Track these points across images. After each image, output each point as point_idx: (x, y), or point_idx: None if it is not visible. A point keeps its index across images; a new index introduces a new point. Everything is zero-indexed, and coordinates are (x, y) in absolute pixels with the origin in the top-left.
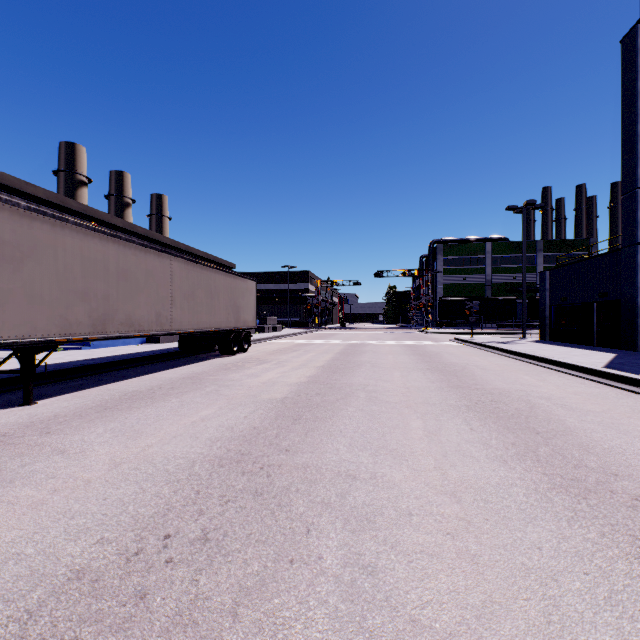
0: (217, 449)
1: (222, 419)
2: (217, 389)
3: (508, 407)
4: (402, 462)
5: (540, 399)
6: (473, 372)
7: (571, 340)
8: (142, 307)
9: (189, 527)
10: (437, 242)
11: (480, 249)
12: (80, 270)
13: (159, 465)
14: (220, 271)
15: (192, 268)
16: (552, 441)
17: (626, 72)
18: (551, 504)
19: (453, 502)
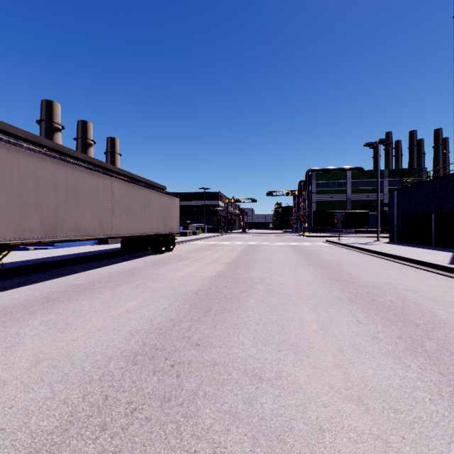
0: (134, 343)
1: (144, 311)
2: (145, 282)
3: (383, 299)
4: (303, 358)
5: (407, 291)
6: (346, 267)
7: (414, 242)
8: (87, 217)
9: (86, 450)
10: (311, 171)
11: (343, 176)
12: (33, 186)
13: (77, 362)
14: (151, 190)
15: (129, 187)
16: (433, 334)
17: None
18: None
19: (362, 411)
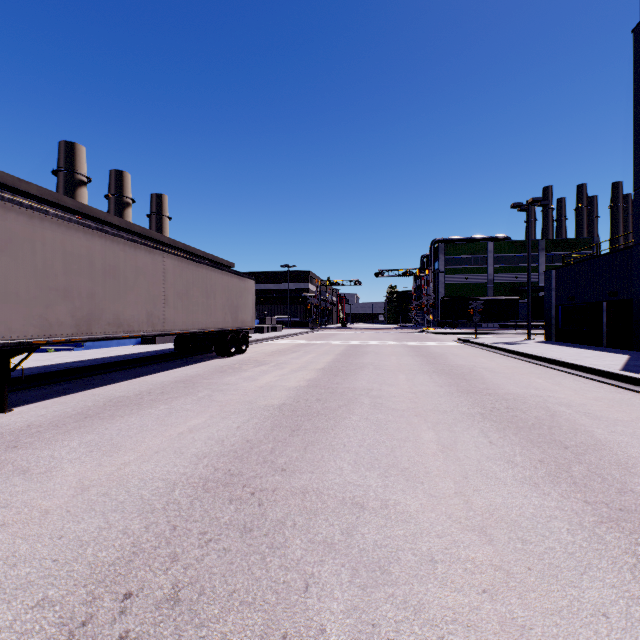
0: (203, 468)
1: (212, 430)
2: (210, 394)
3: (527, 415)
4: (417, 485)
5: (560, 406)
6: (482, 375)
7: (579, 341)
8: (132, 306)
9: (157, 580)
10: (438, 241)
11: (482, 248)
12: (62, 266)
13: (133, 489)
14: (216, 269)
15: (186, 266)
16: (585, 458)
17: (638, 63)
18: (604, 545)
19: (484, 542)
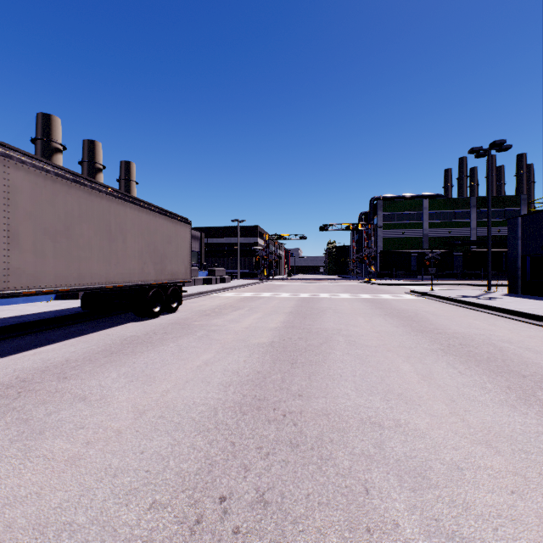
0: None
1: None
2: None
3: None
4: None
5: None
6: (534, 362)
7: None
8: None
9: None
10: (377, 199)
11: (417, 205)
12: None
13: None
14: (128, 203)
15: (65, 189)
16: None
17: None
18: None
19: None
